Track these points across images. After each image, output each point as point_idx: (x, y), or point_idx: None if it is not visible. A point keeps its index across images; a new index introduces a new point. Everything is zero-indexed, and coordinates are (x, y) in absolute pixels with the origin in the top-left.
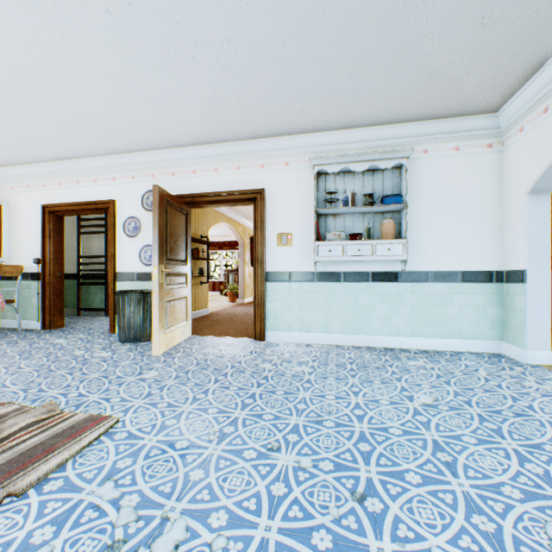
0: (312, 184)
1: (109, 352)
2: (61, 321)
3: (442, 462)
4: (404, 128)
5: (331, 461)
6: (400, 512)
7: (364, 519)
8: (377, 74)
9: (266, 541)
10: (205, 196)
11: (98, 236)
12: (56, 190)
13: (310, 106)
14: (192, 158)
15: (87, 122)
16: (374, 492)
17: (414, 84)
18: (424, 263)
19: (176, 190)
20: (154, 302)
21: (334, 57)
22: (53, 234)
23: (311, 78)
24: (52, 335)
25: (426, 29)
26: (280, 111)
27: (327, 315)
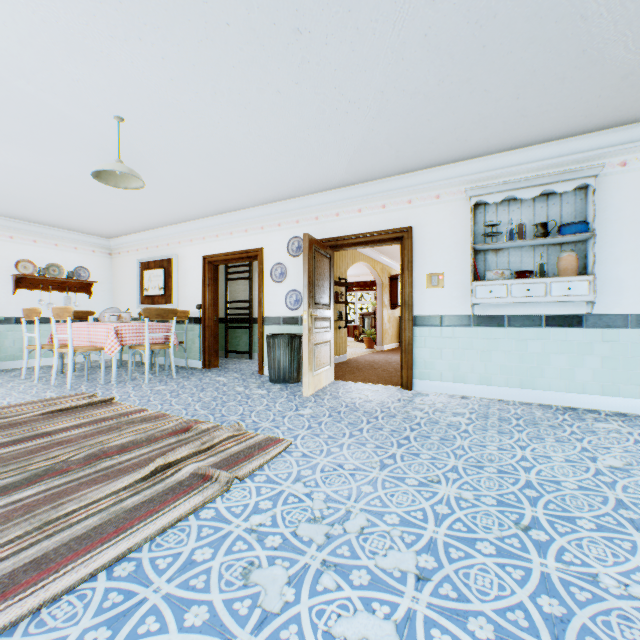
0: (468, 216)
1: (264, 390)
2: (217, 361)
3: (623, 518)
4: (590, 138)
5: (493, 498)
6: (567, 545)
7: (527, 542)
8: (550, 90)
9: (435, 539)
10: (348, 238)
11: (243, 282)
12: (213, 242)
13: (465, 134)
14: (335, 201)
15: (245, 180)
16: (539, 527)
17: (602, 90)
18: (621, 304)
19: (319, 234)
20: (304, 345)
21: (495, 84)
22: (210, 282)
23: (468, 108)
24: (212, 374)
25: (615, 34)
26: (431, 144)
27: (486, 364)
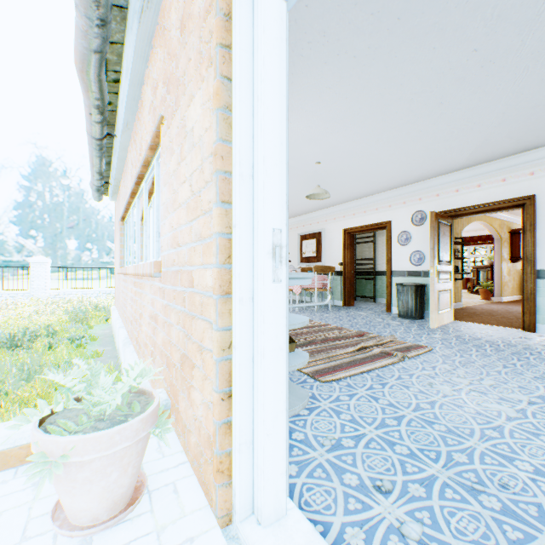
0: None
1: (397, 322)
2: (352, 302)
3: None
4: None
5: None
6: None
7: None
8: None
9: (542, 395)
10: (467, 209)
11: (367, 244)
12: (351, 219)
13: None
14: (455, 180)
15: (382, 178)
16: None
17: None
18: None
19: (439, 207)
20: (430, 291)
21: None
22: (348, 246)
23: None
24: (352, 310)
25: None
26: None
27: None
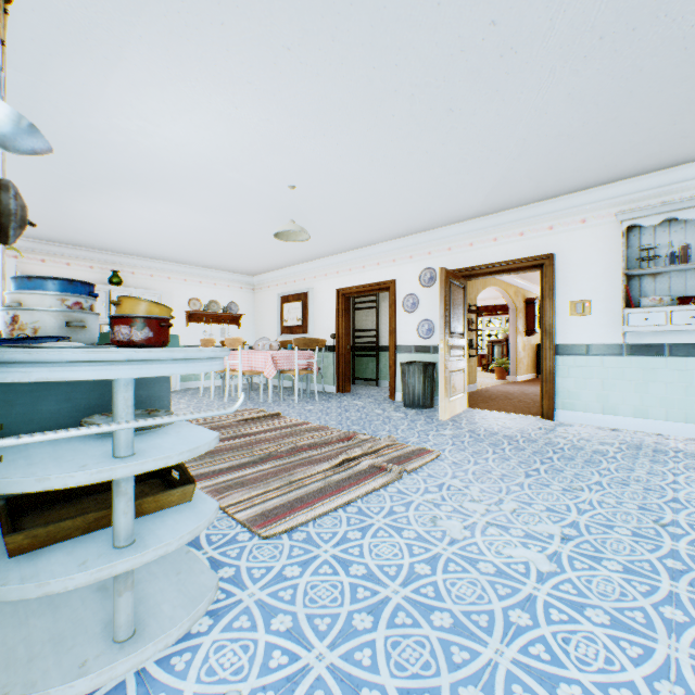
0: (619, 240)
1: (401, 413)
2: (349, 387)
3: None
4: None
5: (634, 505)
6: None
7: (662, 532)
8: None
9: (576, 521)
10: (483, 268)
11: (369, 311)
12: (346, 275)
13: (614, 160)
14: (469, 231)
15: (383, 220)
16: (677, 526)
17: None
18: None
19: (452, 264)
20: (441, 372)
21: (646, 116)
22: (343, 313)
23: (616, 139)
24: (347, 398)
25: None
26: (575, 173)
27: (641, 396)
